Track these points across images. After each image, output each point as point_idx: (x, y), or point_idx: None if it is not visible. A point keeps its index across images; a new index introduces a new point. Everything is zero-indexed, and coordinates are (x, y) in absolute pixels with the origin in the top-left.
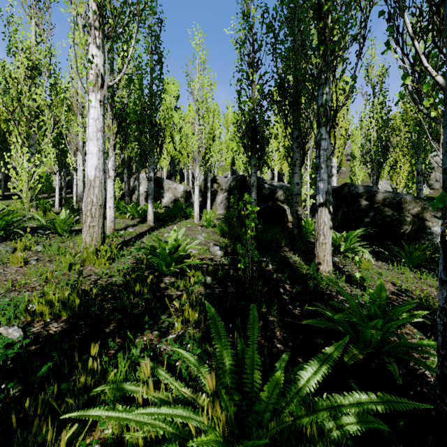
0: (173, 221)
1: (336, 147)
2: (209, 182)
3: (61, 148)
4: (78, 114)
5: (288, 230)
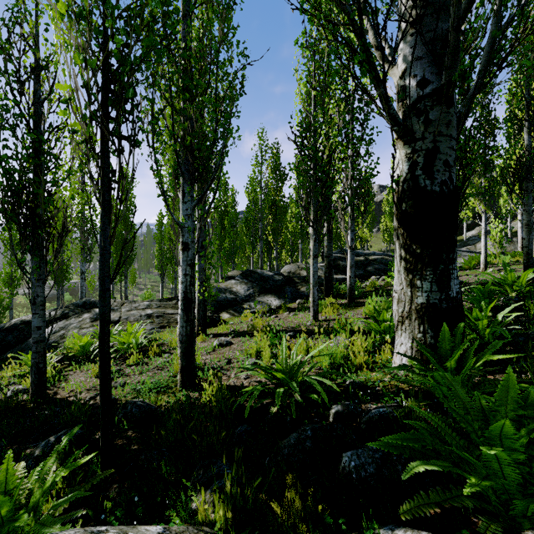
0: None
1: None
2: None
3: None
4: None
5: None
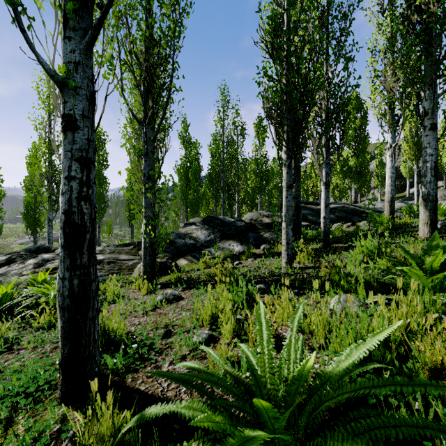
0: None
1: None
2: None
3: None
4: None
5: None
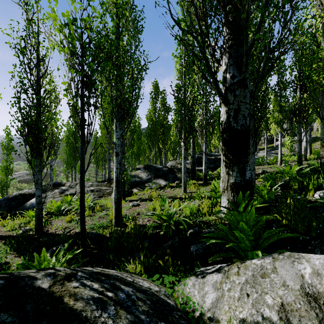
0: None
1: None
2: None
3: None
4: None
5: None
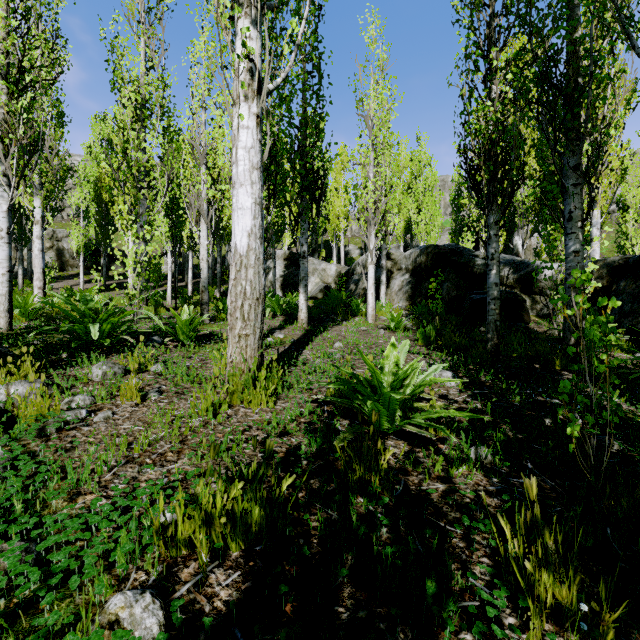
0: (333, 319)
1: (600, 190)
2: (384, 258)
3: (175, 218)
4: (202, 164)
5: (543, 338)
